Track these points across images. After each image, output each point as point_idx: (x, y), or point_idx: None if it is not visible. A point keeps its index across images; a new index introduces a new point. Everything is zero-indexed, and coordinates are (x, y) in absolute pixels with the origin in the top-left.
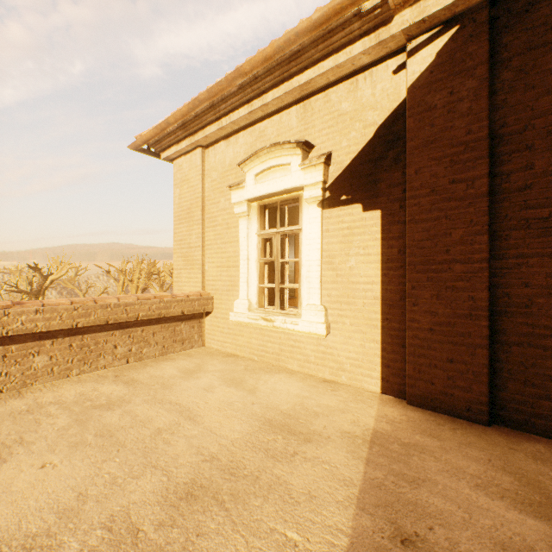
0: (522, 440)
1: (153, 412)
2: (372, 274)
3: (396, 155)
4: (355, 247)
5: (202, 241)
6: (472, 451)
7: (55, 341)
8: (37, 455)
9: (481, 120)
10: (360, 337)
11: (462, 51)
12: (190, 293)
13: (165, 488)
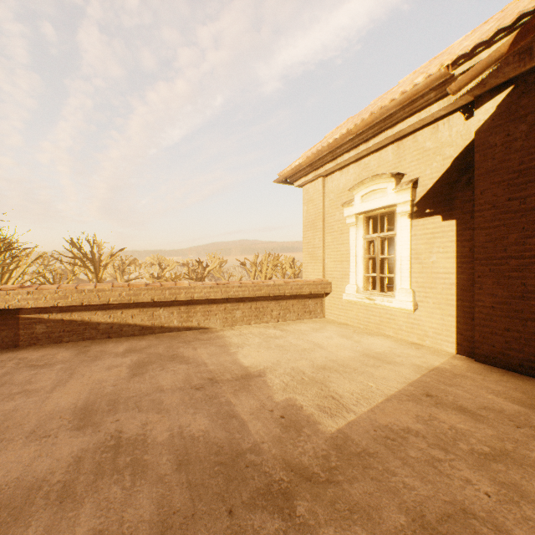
0: None
1: (299, 342)
2: (448, 267)
3: (467, 179)
4: (436, 247)
5: (322, 243)
6: (505, 383)
7: (244, 304)
8: (254, 348)
9: (531, 154)
10: (439, 313)
11: (516, 104)
12: (314, 280)
13: (312, 365)
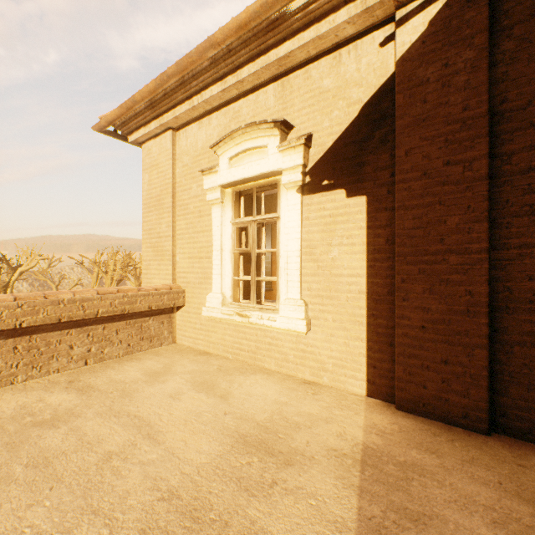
0: (528, 453)
1: (105, 429)
2: (356, 266)
3: (383, 136)
4: (338, 236)
5: (172, 231)
6: (478, 471)
7: None
8: None
9: (480, 94)
10: (343, 335)
11: (458, 18)
12: (158, 286)
13: None
